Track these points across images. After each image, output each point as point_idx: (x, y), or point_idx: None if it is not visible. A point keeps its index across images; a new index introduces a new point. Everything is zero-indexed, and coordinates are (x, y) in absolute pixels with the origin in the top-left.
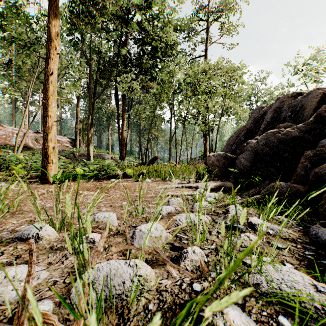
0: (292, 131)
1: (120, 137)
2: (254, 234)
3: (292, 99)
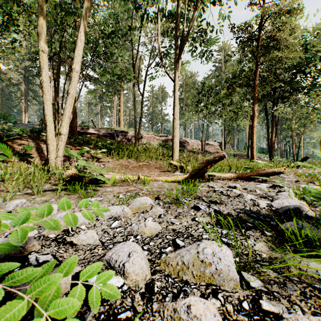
0: None
1: (269, 141)
2: None
3: None
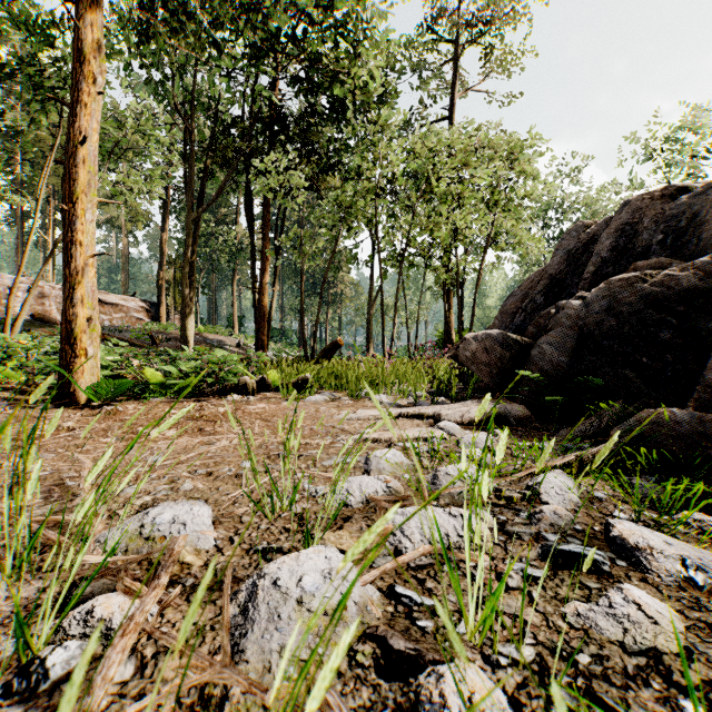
0: (678, 276)
1: (257, 298)
2: (646, 587)
3: (663, 201)
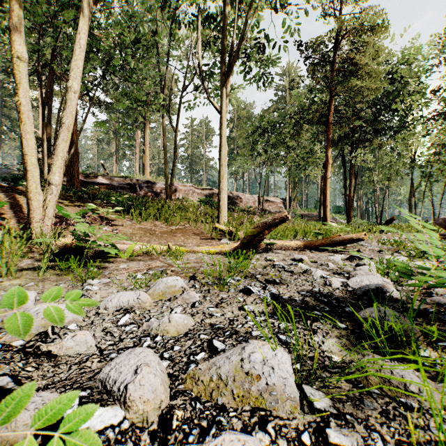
0: None
1: (346, 198)
2: None
3: None
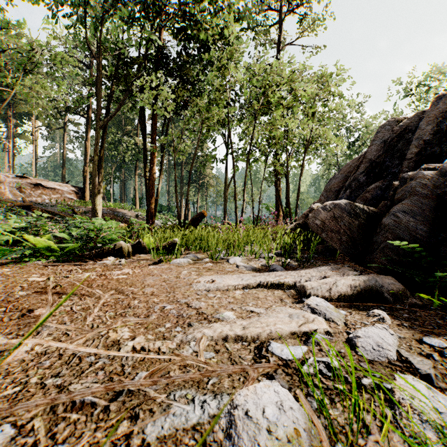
0: None
1: (147, 183)
2: None
3: None
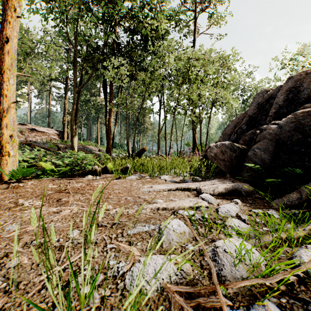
0: None
1: (107, 128)
2: None
3: None
